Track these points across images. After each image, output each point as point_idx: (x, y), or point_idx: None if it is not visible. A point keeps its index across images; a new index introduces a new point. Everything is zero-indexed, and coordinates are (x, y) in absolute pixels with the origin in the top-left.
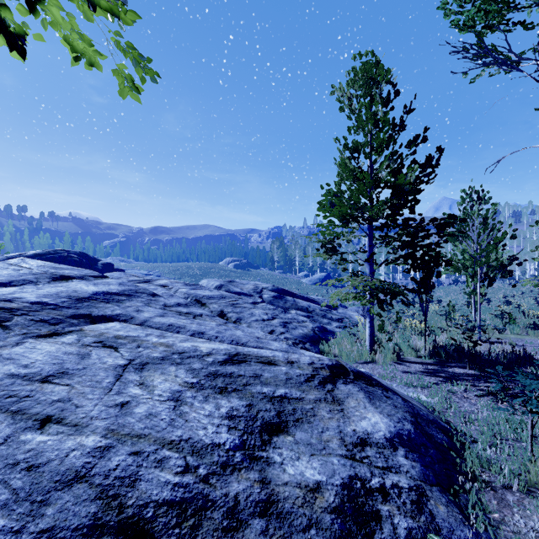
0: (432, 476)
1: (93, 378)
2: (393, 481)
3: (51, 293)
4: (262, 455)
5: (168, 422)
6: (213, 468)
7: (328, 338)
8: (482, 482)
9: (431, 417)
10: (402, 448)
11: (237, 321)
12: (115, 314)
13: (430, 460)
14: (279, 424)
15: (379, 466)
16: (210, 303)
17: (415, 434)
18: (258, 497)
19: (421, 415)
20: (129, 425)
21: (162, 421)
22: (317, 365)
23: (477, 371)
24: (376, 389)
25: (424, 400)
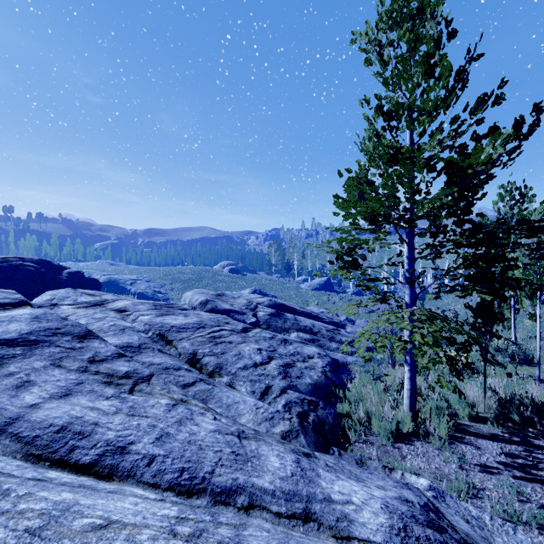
0: None
1: None
2: None
3: None
4: None
5: None
6: None
7: (344, 382)
8: None
9: None
10: None
11: (216, 371)
12: None
13: None
14: None
15: None
16: (180, 340)
17: None
18: None
19: None
20: None
21: None
22: None
23: None
24: None
25: None
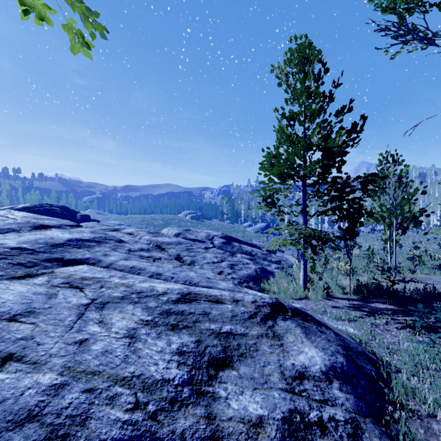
0: (365, 407)
1: (57, 317)
2: (330, 414)
3: (31, 240)
4: (208, 390)
5: (122, 358)
6: (162, 404)
7: (268, 278)
8: (409, 411)
9: (360, 349)
10: (336, 381)
11: (192, 263)
12: (85, 258)
13: (362, 391)
14: (224, 358)
15: (316, 399)
16: (169, 248)
17: (347, 367)
18: (203, 433)
19: (351, 348)
20: (85, 362)
21: (116, 358)
22: (259, 303)
23: (395, 306)
24: (312, 324)
25: (351, 332)
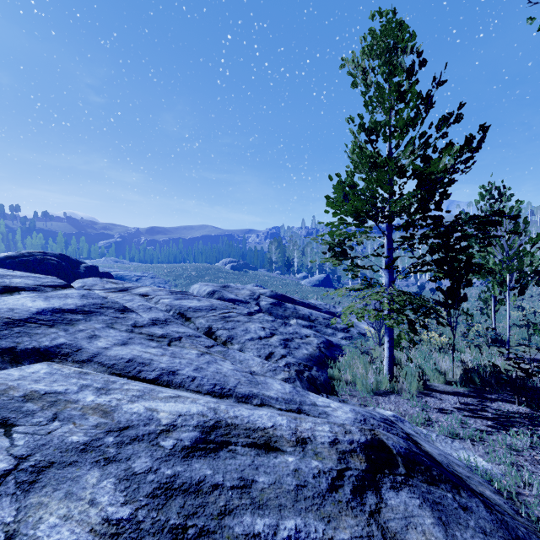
0: None
1: None
2: None
3: None
4: None
5: None
6: None
7: (336, 357)
8: None
9: (535, 538)
10: None
11: (228, 340)
12: (55, 345)
13: None
14: None
15: None
16: (197, 317)
17: None
18: None
19: None
20: None
21: None
22: (343, 444)
23: (530, 408)
24: (444, 491)
25: (488, 473)
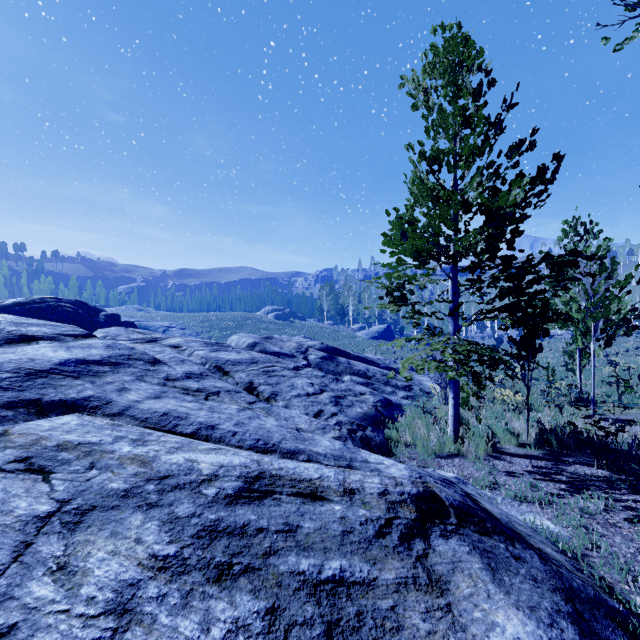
0: None
1: None
2: None
3: None
4: None
5: None
6: None
7: (395, 417)
8: None
9: (591, 590)
10: None
11: (272, 397)
12: (83, 397)
13: None
14: None
15: None
16: (236, 371)
17: None
18: None
19: (576, 591)
20: None
21: None
22: (393, 495)
23: (610, 472)
24: (496, 541)
25: (554, 534)
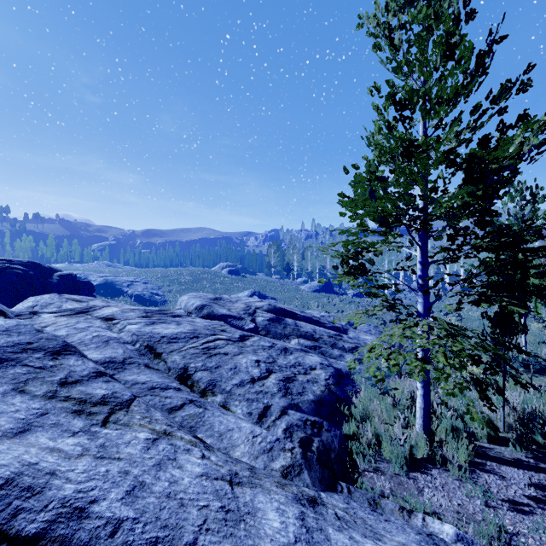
0: None
1: None
2: None
3: None
4: None
5: None
6: None
7: (349, 396)
8: None
9: None
10: None
11: (209, 388)
12: None
13: None
14: None
15: None
16: (170, 352)
17: None
18: None
19: None
20: None
21: None
22: None
23: None
24: None
25: None
